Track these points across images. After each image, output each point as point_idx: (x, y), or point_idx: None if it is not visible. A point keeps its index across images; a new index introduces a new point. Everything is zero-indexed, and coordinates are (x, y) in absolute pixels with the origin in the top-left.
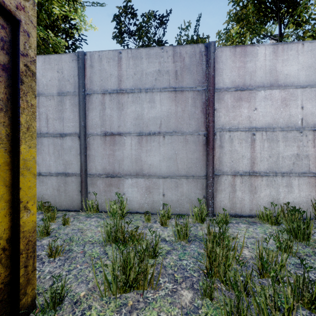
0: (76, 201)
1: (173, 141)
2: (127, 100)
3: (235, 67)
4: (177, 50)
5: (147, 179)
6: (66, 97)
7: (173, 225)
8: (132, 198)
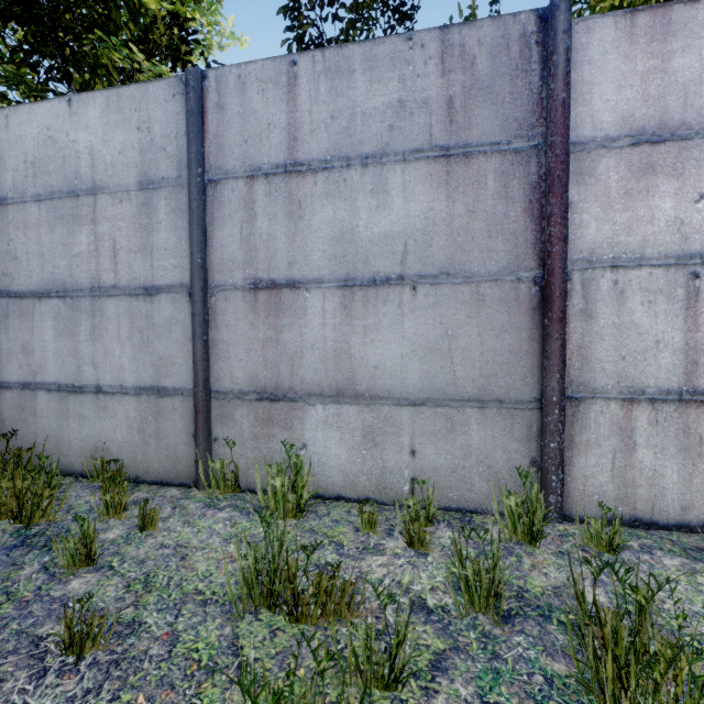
0: (185, 460)
1: (439, 301)
2: (311, 191)
3: (633, 75)
4: (453, 39)
5: (368, 407)
6: (158, 191)
7: (443, 546)
8: (326, 459)
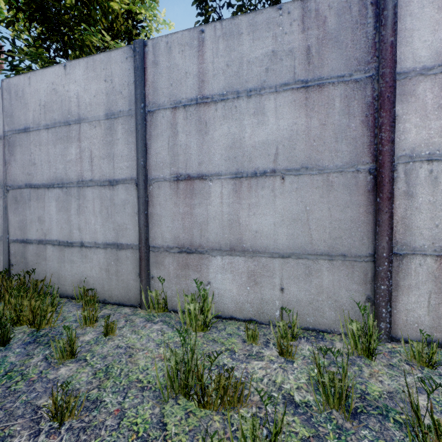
0: (133, 290)
1: (300, 186)
2: (213, 115)
3: None
4: (310, 6)
5: (251, 258)
6: (117, 120)
7: (304, 356)
8: (223, 292)
